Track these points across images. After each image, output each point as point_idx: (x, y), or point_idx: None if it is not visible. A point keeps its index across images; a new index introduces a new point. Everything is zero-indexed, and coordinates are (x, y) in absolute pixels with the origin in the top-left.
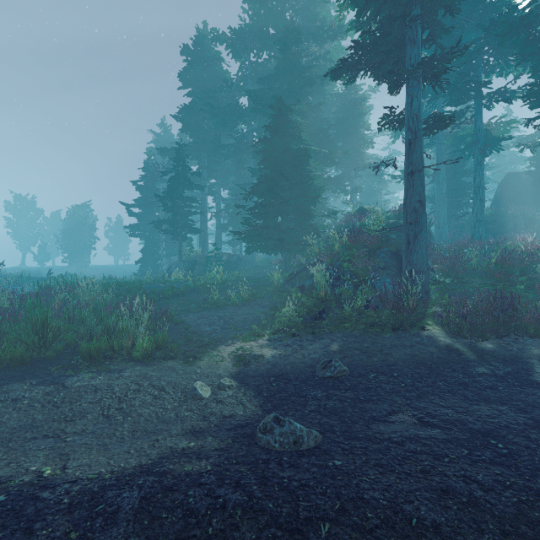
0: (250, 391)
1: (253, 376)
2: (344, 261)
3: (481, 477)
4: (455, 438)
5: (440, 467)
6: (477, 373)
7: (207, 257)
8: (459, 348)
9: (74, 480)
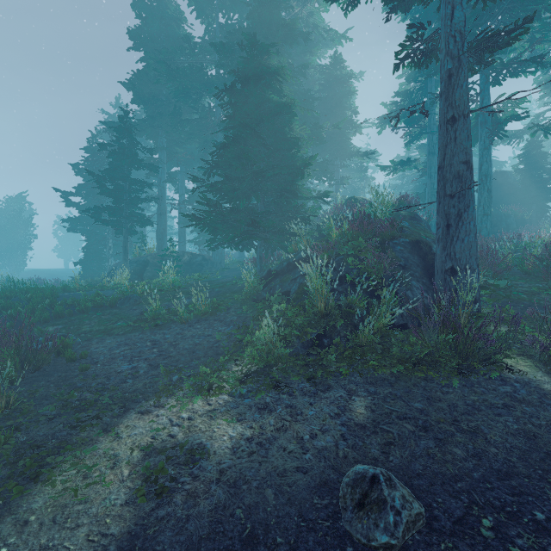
0: None
1: None
2: (347, 256)
3: None
4: None
5: None
6: None
7: (161, 256)
8: None
9: None
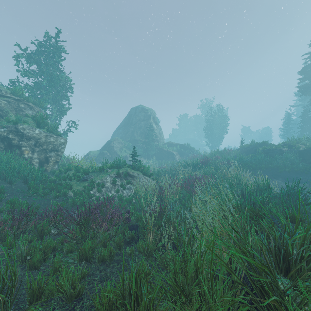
0: None
1: None
2: None
3: None
4: None
5: None
6: None
7: None
8: None
9: None
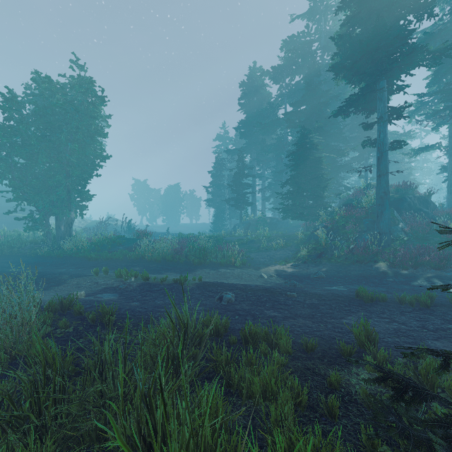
0: (281, 278)
1: (283, 275)
2: (340, 226)
3: (345, 293)
4: (349, 290)
5: (336, 292)
6: (386, 280)
7: (258, 221)
8: (388, 272)
9: (238, 283)
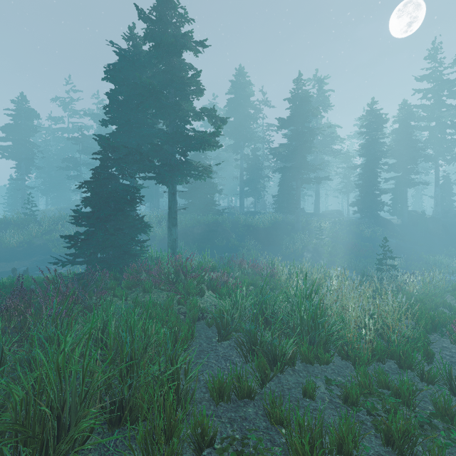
0: None
1: None
2: None
3: None
4: None
5: None
6: None
7: None
8: None
9: None
